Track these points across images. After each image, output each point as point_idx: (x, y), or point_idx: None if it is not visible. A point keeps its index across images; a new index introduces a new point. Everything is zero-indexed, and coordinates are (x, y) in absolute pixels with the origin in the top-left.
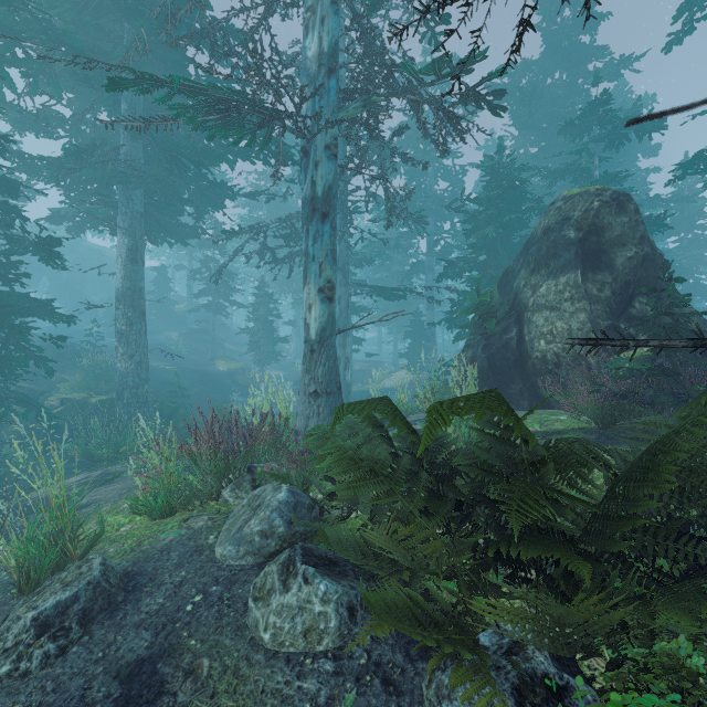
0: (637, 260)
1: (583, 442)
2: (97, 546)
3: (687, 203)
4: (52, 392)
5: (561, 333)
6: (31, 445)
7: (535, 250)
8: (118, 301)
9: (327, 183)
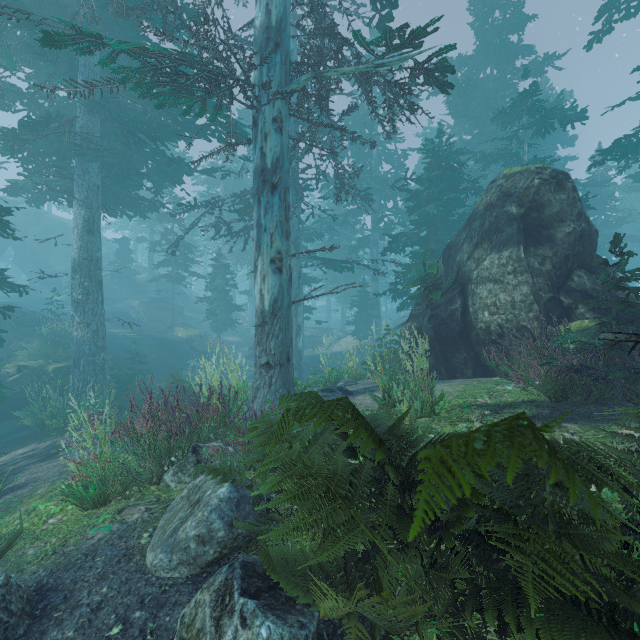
0: (575, 235)
1: (590, 451)
2: (17, 545)
3: (601, 188)
4: (10, 359)
5: (505, 304)
6: None
7: (477, 225)
8: (74, 270)
9: (278, 155)
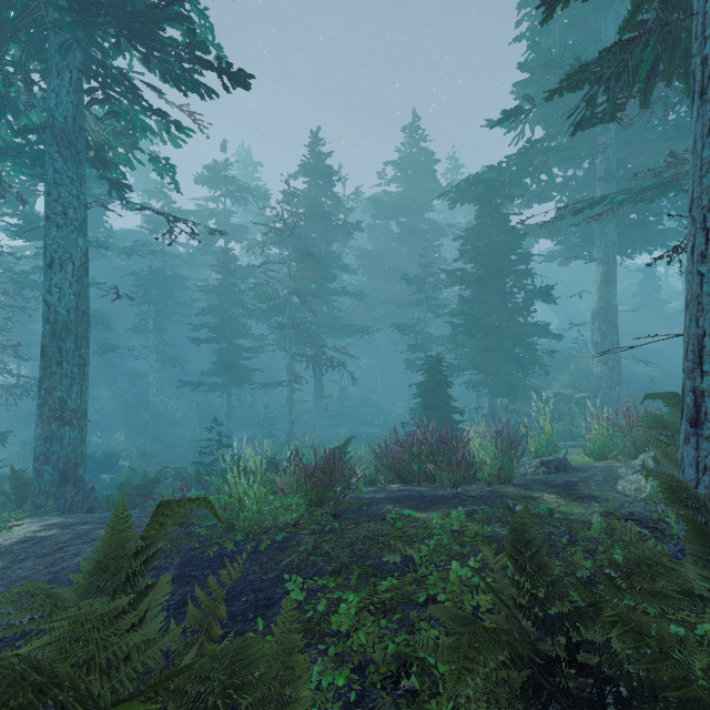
0: None
1: None
2: None
3: None
4: (548, 387)
5: None
6: (536, 422)
7: None
8: (594, 318)
9: None
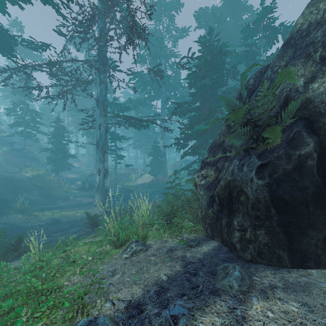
0: None
1: None
2: None
3: None
4: None
5: None
6: None
7: (320, 34)
8: None
9: None
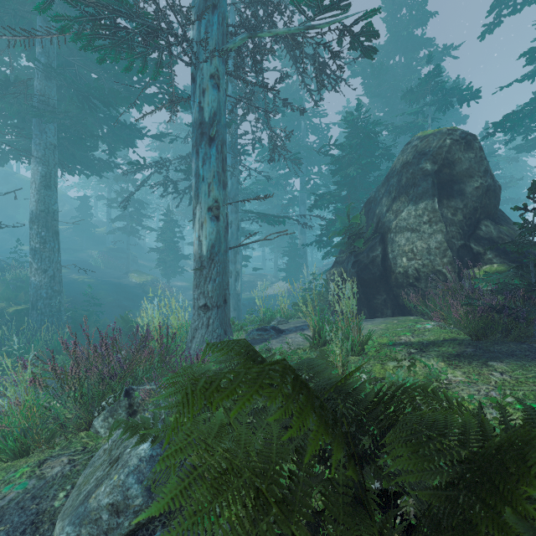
0: (483, 189)
1: None
2: None
3: (488, 158)
4: None
5: (421, 251)
6: None
7: (395, 181)
8: (32, 221)
9: (215, 109)
